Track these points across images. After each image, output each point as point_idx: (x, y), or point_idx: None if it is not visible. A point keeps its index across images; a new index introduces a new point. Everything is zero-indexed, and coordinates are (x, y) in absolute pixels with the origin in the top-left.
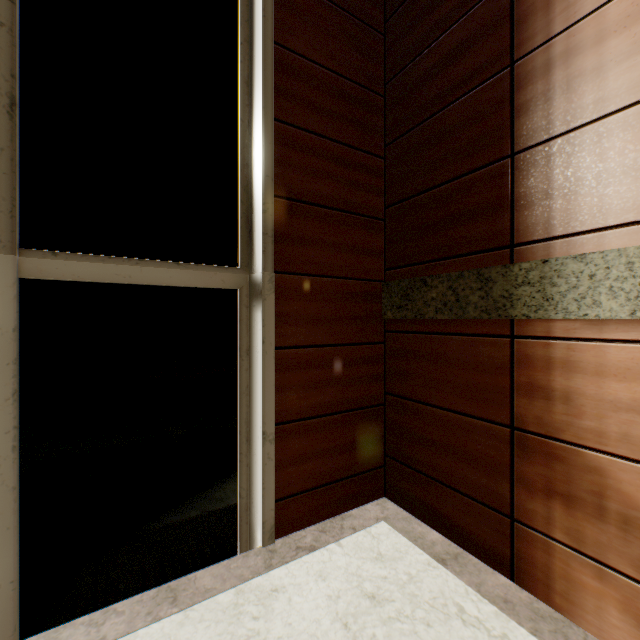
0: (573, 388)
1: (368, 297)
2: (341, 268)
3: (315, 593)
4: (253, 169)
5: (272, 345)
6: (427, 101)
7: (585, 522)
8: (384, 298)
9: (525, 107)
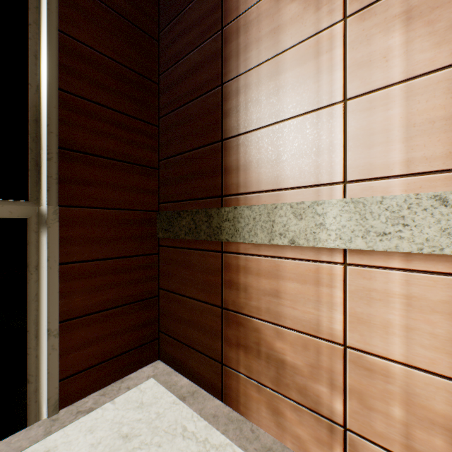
0: (248, 283)
1: (145, 222)
2: (122, 202)
3: (81, 445)
4: (41, 125)
5: (57, 262)
6: (182, 94)
7: (253, 360)
8: (158, 223)
9: (228, 113)
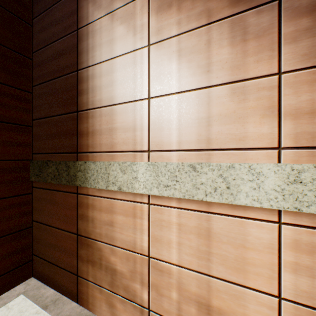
0: (94, 216)
1: (18, 169)
2: None
3: None
4: None
5: None
6: (50, 71)
7: (97, 271)
8: (31, 169)
9: (81, 92)
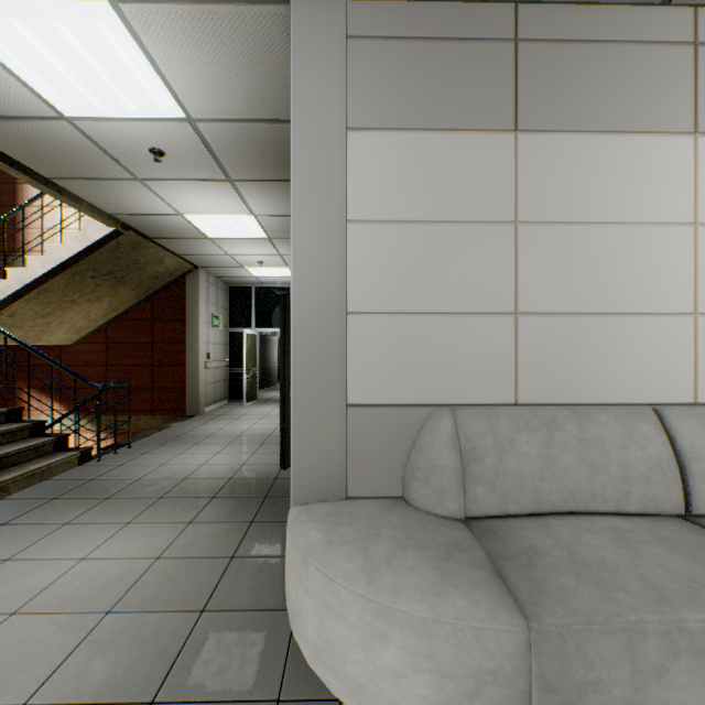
0: None
1: None
2: None
3: None
4: None
5: None
6: None
7: None
8: None
9: (19, 219)
